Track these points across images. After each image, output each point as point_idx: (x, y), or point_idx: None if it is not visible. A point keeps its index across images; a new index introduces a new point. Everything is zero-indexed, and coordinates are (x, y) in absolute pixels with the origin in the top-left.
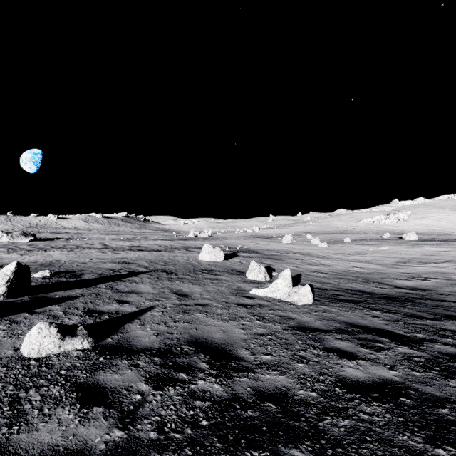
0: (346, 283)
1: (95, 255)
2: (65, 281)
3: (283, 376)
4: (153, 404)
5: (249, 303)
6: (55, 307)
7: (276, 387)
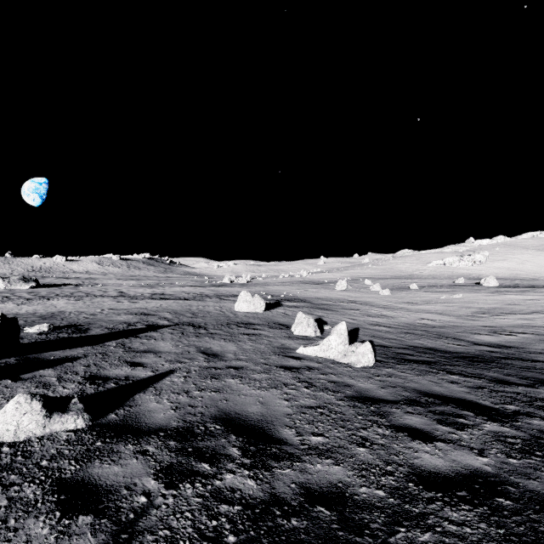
0: (414, 339)
1: (108, 305)
2: (66, 337)
3: (339, 466)
4: (162, 510)
5: (294, 365)
6: (48, 371)
7: (330, 483)
